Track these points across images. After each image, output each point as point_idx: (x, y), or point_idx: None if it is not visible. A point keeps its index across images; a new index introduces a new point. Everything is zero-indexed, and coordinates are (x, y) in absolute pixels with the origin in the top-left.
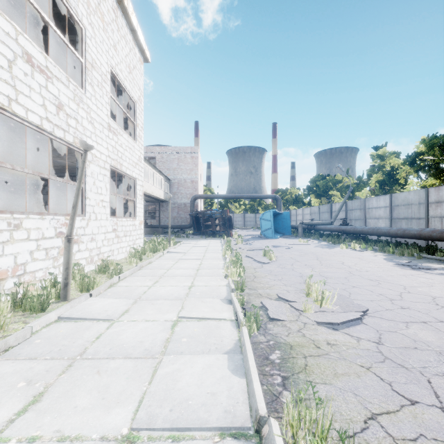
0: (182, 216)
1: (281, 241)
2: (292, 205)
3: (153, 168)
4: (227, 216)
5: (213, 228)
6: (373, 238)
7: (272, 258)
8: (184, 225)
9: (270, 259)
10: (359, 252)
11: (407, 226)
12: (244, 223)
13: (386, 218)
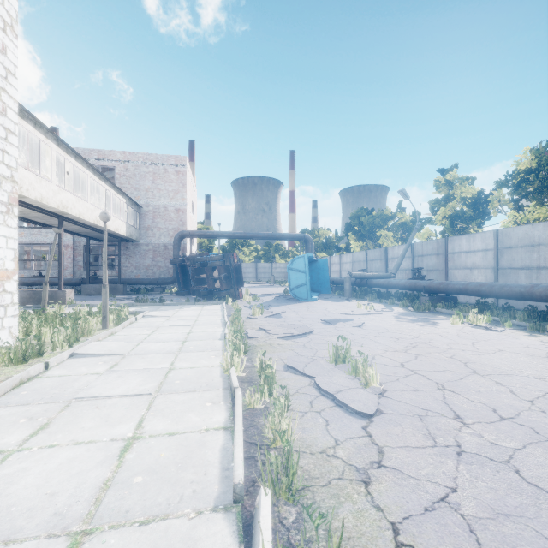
0: (161, 264)
1: (325, 305)
2: (321, 251)
3: (100, 177)
4: (234, 263)
5: (209, 284)
6: (462, 298)
7: (373, 380)
8: (162, 279)
9: (365, 383)
10: (506, 336)
11: (530, 281)
12: (256, 275)
13: (486, 267)
